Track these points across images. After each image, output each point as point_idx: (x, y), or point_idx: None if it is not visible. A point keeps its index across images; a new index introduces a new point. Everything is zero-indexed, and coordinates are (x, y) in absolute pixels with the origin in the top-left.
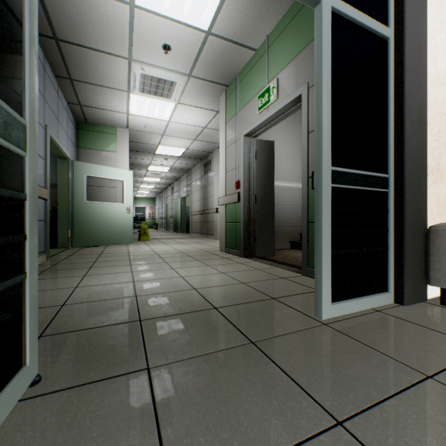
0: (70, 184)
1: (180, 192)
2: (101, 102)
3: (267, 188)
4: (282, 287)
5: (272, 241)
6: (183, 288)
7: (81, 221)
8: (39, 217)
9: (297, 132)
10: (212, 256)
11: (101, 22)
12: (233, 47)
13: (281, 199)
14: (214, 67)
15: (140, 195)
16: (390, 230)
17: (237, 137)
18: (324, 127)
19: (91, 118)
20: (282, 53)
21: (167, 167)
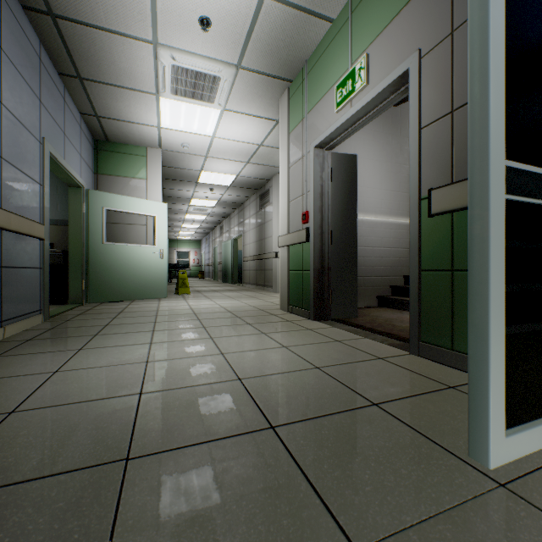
0: (84, 220)
1: (231, 232)
2: (123, 111)
3: (348, 222)
4: (384, 378)
5: (355, 297)
6: (221, 378)
7: (98, 268)
8: (30, 262)
9: (387, 146)
10: (270, 317)
11: None
12: (300, 16)
13: (364, 238)
14: (273, 51)
15: (182, 237)
16: None
17: (304, 151)
18: (493, 77)
19: (113, 134)
20: (375, 14)
21: (214, 201)
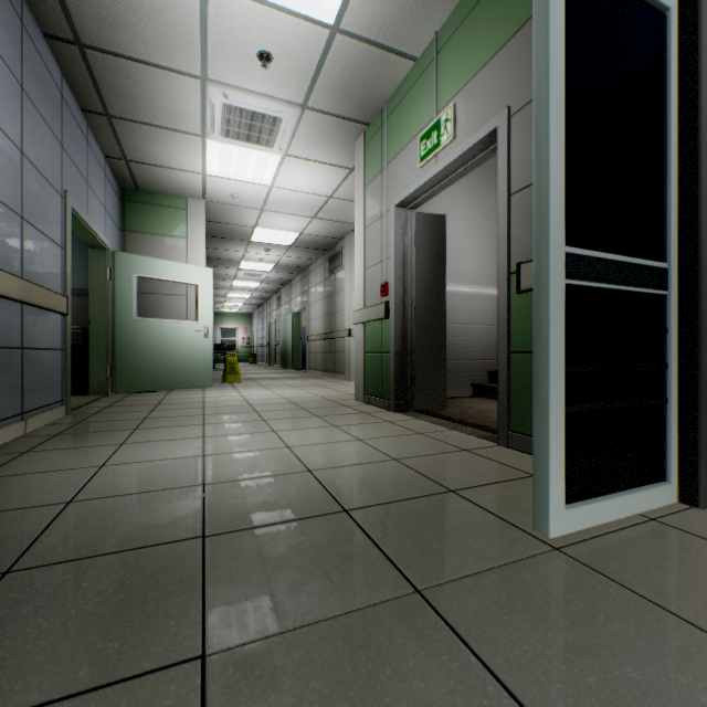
0: (109, 290)
1: (292, 304)
2: (159, 154)
3: (435, 295)
4: (466, 468)
5: (443, 384)
6: (289, 470)
7: (127, 350)
8: (52, 343)
9: (484, 203)
10: (342, 408)
11: (153, 13)
12: (378, 54)
13: (456, 314)
14: (346, 91)
15: (228, 309)
16: (671, 366)
17: (383, 209)
18: (553, 171)
19: (145, 182)
20: (462, 60)
21: (270, 264)
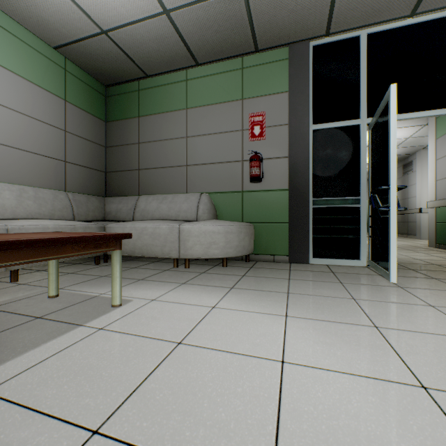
0: None
1: None
2: None
3: None
4: None
5: None
6: (408, 258)
7: None
8: None
9: None
10: (421, 249)
11: None
12: None
13: None
14: None
15: None
16: None
17: None
18: None
19: None
20: None
21: None
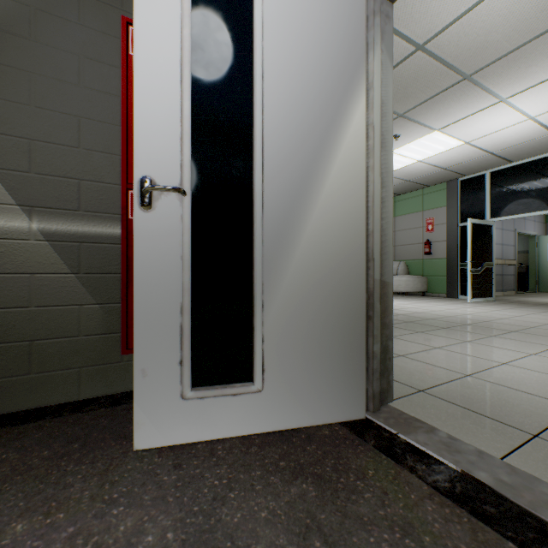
0: (535, 251)
1: None
2: None
3: None
4: None
5: None
6: None
7: (544, 275)
8: (510, 273)
9: None
10: None
11: None
12: None
13: None
14: None
15: None
16: None
17: None
18: None
19: None
20: None
21: None
